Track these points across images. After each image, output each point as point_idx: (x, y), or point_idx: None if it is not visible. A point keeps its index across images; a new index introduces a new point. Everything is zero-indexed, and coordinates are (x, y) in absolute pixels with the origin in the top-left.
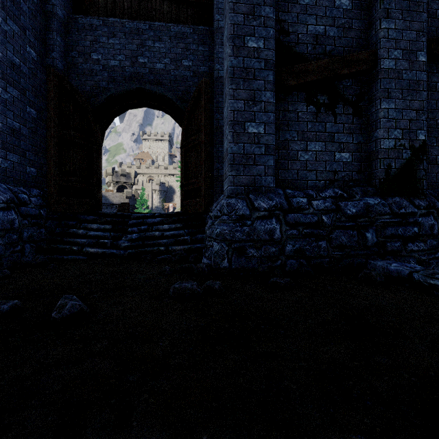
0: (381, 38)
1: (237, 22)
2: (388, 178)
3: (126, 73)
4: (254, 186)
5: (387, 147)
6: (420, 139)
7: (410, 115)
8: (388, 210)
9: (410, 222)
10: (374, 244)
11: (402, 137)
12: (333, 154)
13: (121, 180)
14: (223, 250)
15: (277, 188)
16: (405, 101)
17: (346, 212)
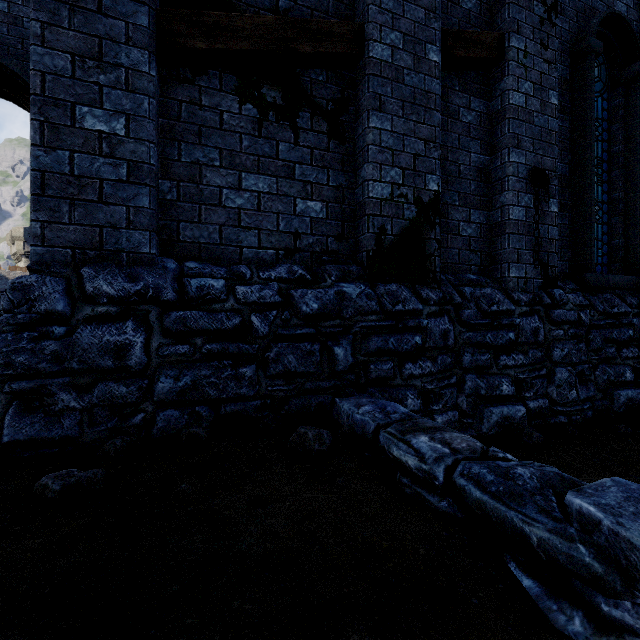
0: (370, 4)
1: None
2: (381, 249)
3: None
4: (99, 250)
5: (379, 197)
6: (430, 189)
7: (416, 147)
8: (375, 305)
9: (410, 327)
10: (349, 367)
11: (404, 182)
12: (293, 202)
13: None
14: None
15: (165, 258)
16: (407, 122)
17: (300, 309)
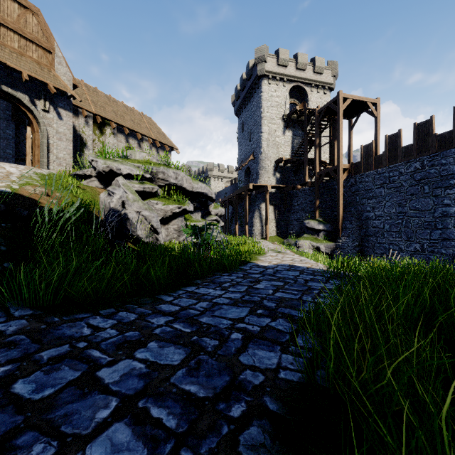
0: None
1: (4, 146)
2: None
3: None
4: None
5: None
6: None
7: None
8: None
9: None
10: None
11: None
12: None
13: None
14: None
15: None
16: None
17: None
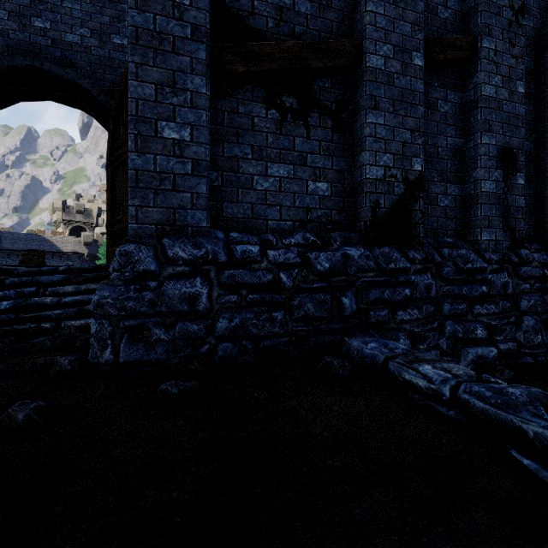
0: (367, 25)
1: None
2: (376, 220)
3: (10, 39)
4: (173, 225)
5: (374, 178)
6: (415, 170)
7: (403, 136)
8: (373, 264)
9: (401, 282)
10: (353, 313)
11: (394, 165)
12: (305, 184)
13: (76, 218)
14: (105, 332)
15: (216, 230)
16: (397, 117)
17: (316, 268)
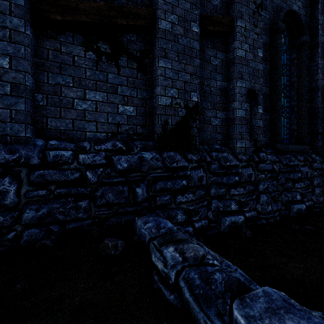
0: None
1: None
2: (165, 133)
3: None
4: None
5: (164, 104)
6: (193, 100)
7: (185, 77)
8: (160, 164)
9: (180, 175)
10: (144, 199)
11: (178, 96)
12: (116, 106)
13: None
14: None
15: (37, 139)
16: (180, 64)
17: (117, 167)
